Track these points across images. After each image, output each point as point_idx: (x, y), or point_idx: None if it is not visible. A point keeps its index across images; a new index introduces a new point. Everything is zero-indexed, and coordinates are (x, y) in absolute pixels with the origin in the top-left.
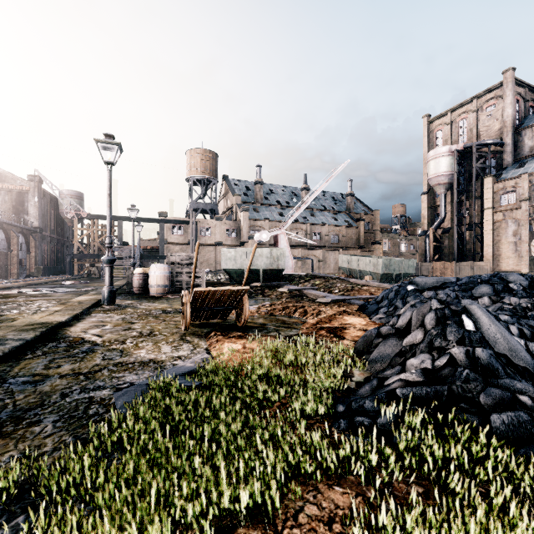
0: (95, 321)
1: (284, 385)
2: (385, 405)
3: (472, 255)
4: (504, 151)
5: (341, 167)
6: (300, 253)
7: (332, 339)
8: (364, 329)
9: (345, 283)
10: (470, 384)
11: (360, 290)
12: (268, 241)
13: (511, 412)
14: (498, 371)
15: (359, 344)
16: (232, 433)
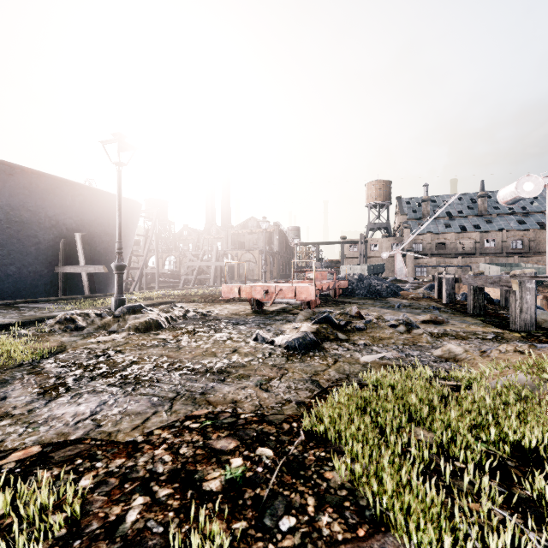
0: None
1: None
2: None
3: None
4: None
5: (451, 199)
6: (460, 261)
7: None
8: None
9: None
10: None
11: None
12: (430, 252)
13: None
14: None
15: None
16: None
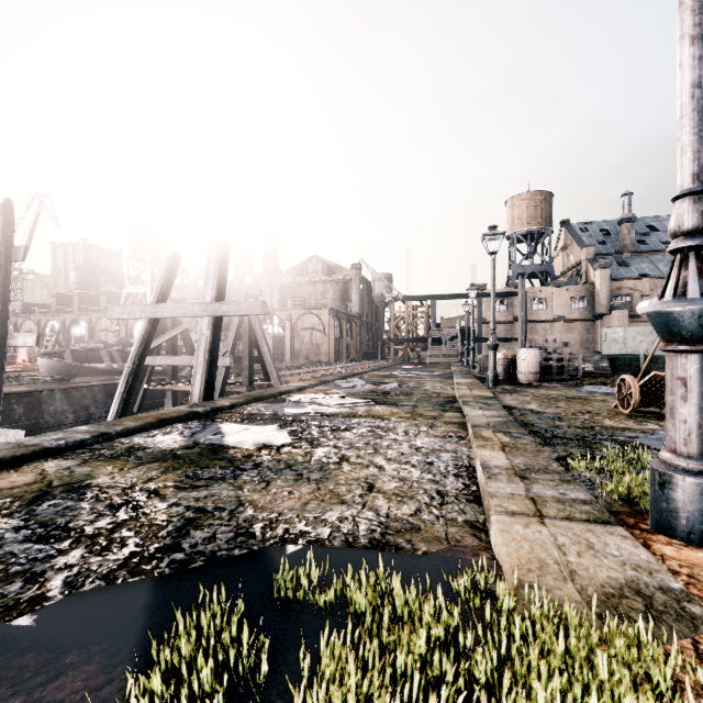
0: (513, 399)
1: None
2: None
3: None
4: None
5: None
6: None
7: None
8: None
9: None
10: None
11: None
12: None
13: None
14: None
15: None
16: None
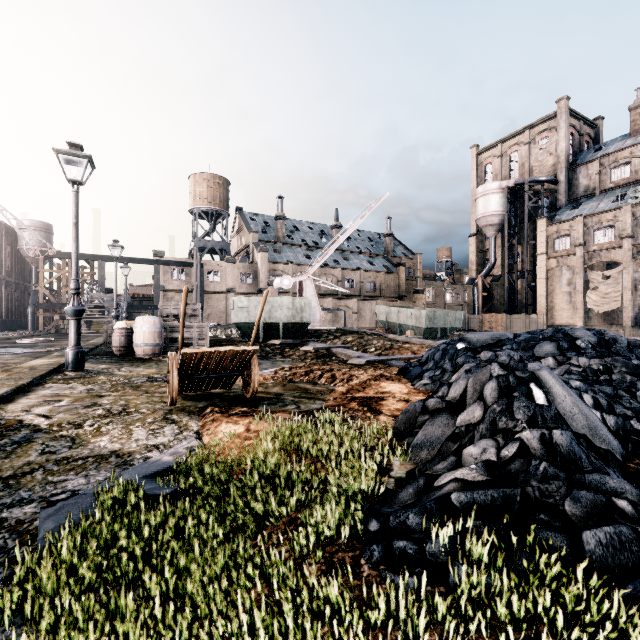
0: (47, 395)
1: (297, 487)
2: (437, 519)
3: (524, 307)
4: (558, 190)
5: (379, 201)
6: (331, 303)
7: (365, 414)
8: (405, 400)
9: (382, 339)
10: (550, 484)
11: (401, 349)
12: (291, 289)
13: (609, 528)
14: (581, 461)
15: (399, 422)
16: (208, 579)
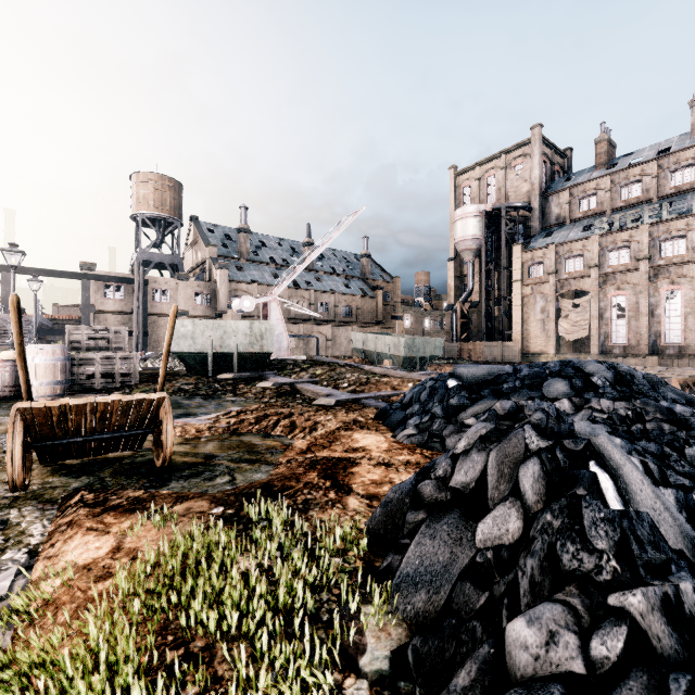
0: None
1: None
2: None
3: (501, 334)
4: (532, 217)
5: (354, 215)
6: (302, 329)
7: (327, 494)
8: (385, 463)
9: (357, 372)
10: None
11: (379, 383)
12: (257, 312)
13: None
14: None
15: (377, 519)
16: None
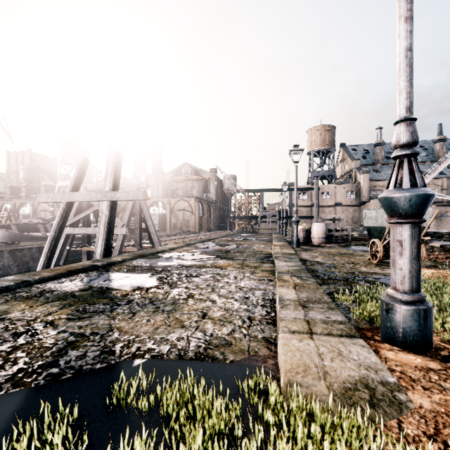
0: (307, 255)
1: None
2: None
3: None
4: None
5: None
6: (434, 210)
7: None
8: None
9: None
10: None
11: None
12: None
13: None
14: None
15: None
16: None
